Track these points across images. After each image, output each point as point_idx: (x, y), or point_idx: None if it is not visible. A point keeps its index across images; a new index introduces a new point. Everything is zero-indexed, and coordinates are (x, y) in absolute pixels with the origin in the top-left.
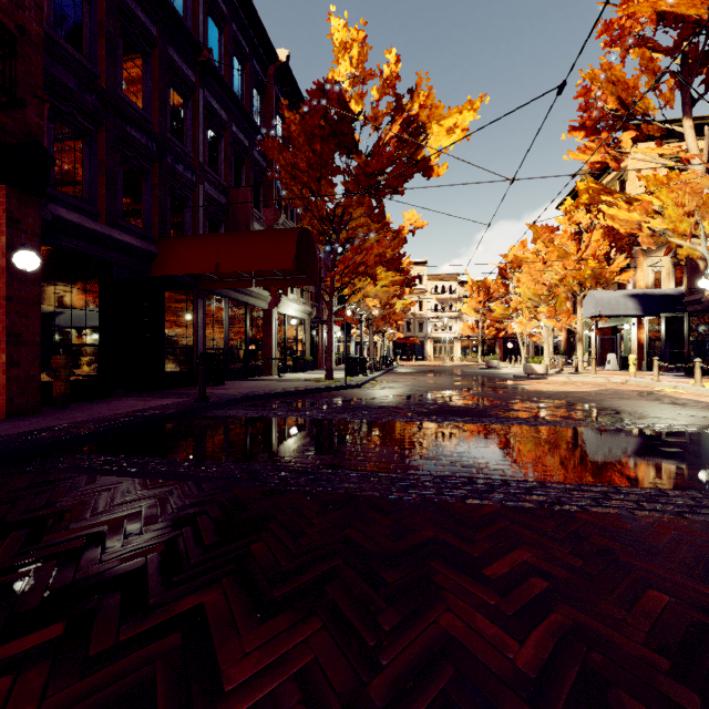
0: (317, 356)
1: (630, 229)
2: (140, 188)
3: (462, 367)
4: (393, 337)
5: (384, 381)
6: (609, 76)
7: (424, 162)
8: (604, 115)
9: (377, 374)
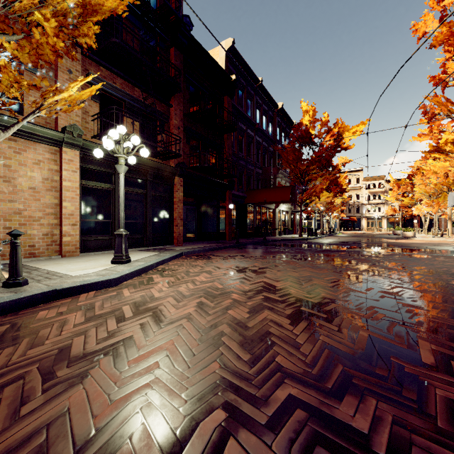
0: (293, 227)
1: (443, 170)
2: (241, 177)
3: (380, 234)
4: (339, 216)
5: (325, 238)
6: (435, 100)
7: (343, 145)
8: (435, 115)
9: (322, 236)
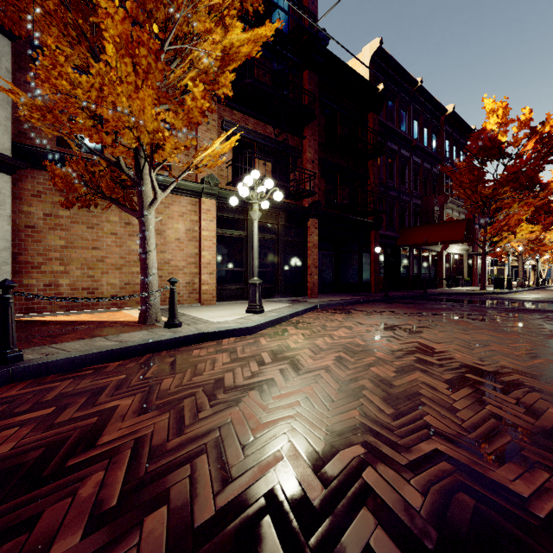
0: (472, 277)
1: None
2: (392, 212)
3: None
4: None
5: (525, 293)
6: None
7: None
8: None
9: (521, 289)
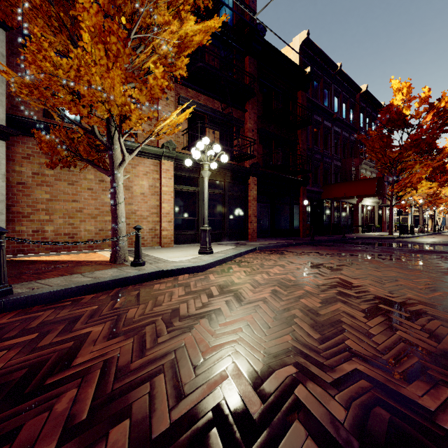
0: (381, 224)
1: None
2: (317, 172)
3: None
4: None
5: (425, 237)
6: None
7: None
8: None
9: (421, 234)
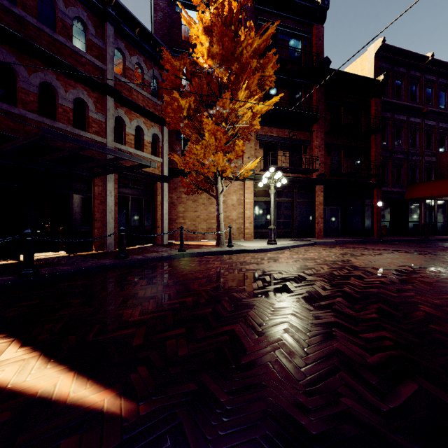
0: None
1: None
2: (400, 171)
3: None
4: None
5: None
6: None
7: None
8: None
9: None
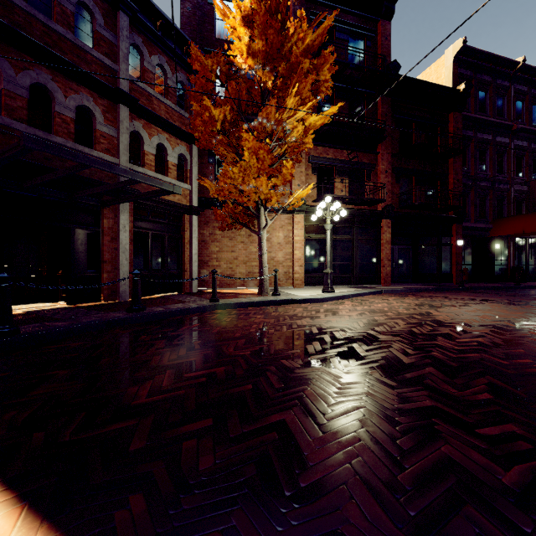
0: None
1: None
2: (484, 203)
3: None
4: None
5: None
6: None
7: None
8: None
9: None
